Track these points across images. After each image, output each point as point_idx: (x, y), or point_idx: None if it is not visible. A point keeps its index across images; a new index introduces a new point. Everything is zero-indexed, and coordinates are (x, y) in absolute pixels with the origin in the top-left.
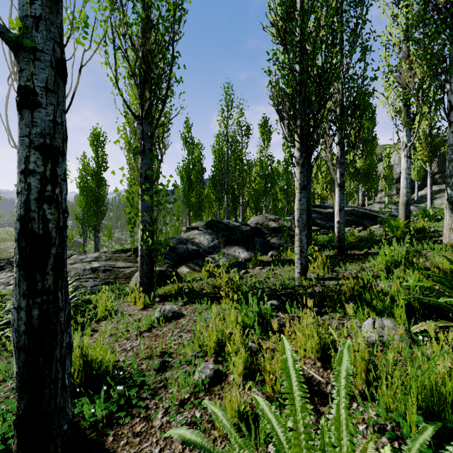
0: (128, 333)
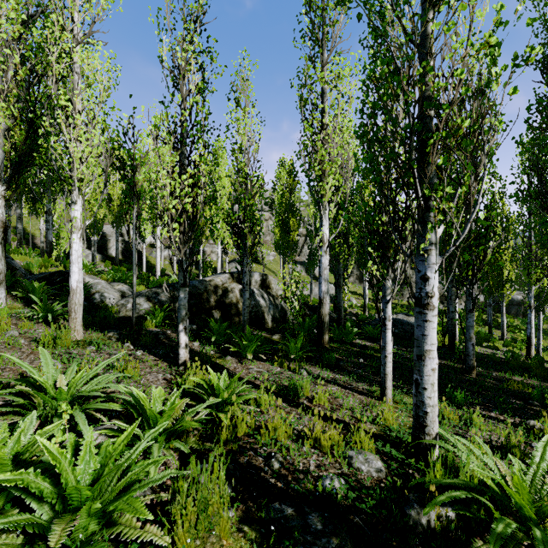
0: (5, 361)
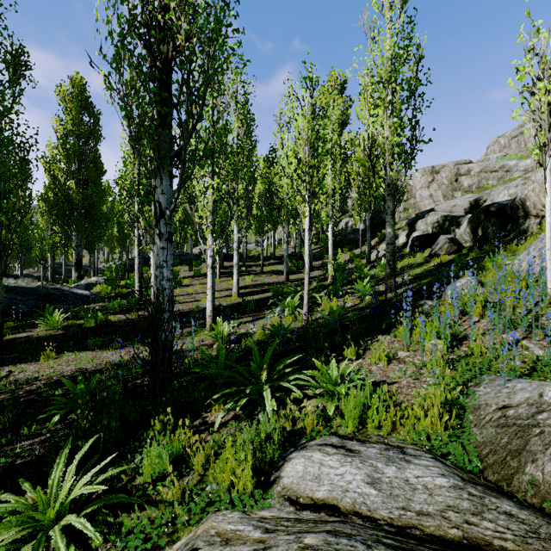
0: None
